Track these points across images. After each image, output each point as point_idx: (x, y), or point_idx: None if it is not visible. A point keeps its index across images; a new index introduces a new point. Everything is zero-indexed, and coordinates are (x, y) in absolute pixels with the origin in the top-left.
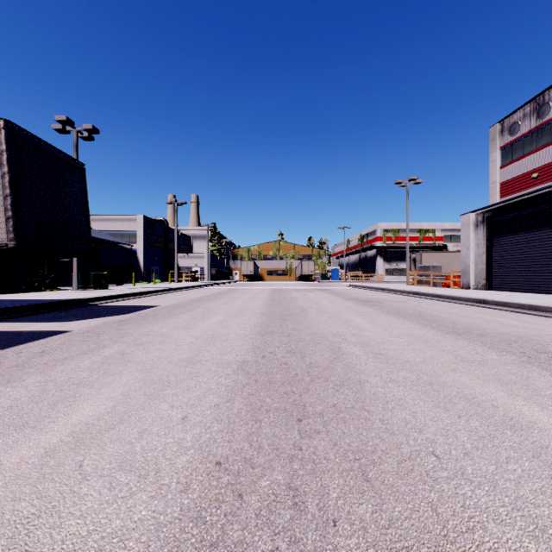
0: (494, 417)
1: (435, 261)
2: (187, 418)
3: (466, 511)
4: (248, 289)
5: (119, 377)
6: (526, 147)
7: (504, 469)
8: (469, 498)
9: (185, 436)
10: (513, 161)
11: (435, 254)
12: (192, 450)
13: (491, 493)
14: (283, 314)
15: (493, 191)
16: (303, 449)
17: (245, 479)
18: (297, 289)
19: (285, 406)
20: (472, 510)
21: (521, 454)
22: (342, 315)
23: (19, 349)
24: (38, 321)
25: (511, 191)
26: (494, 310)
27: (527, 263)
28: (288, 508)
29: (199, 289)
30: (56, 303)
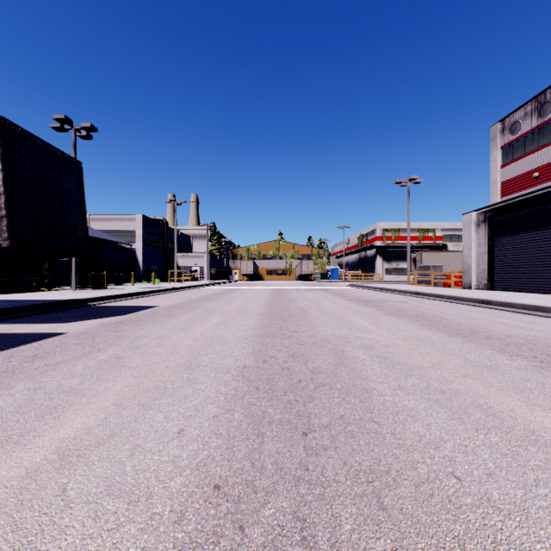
0: (514, 431)
1: (436, 261)
2: (183, 432)
3: (498, 548)
4: (248, 289)
5: (113, 384)
6: (527, 146)
7: (534, 494)
8: (500, 532)
9: (181, 454)
10: (514, 160)
11: (435, 253)
12: (188, 470)
13: (523, 525)
14: (283, 315)
15: (494, 191)
16: (309, 469)
17: (246, 506)
18: (297, 289)
19: (288, 418)
20: (505, 546)
21: (550, 475)
22: (344, 316)
23: (10, 353)
24: (33, 322)
25: (511, 190)
26: (498, 311)
27: (529, 263)
28: (296, 544)
29: (199, 289)
30: (53, 303)
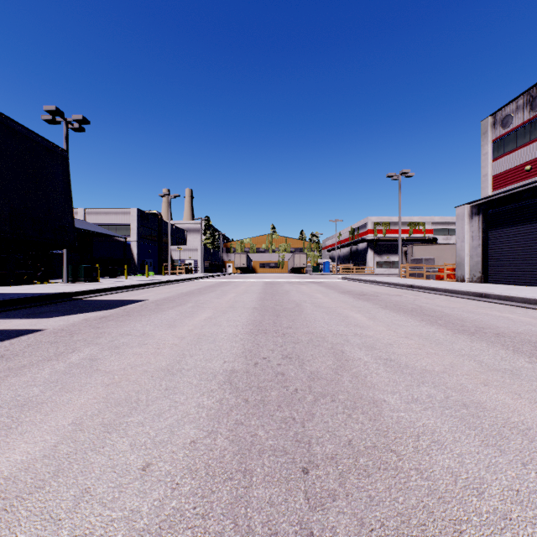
0: None
1: (427, 254)
2: (150, 468)
3: None
4: (241, 282)
5: (77, 394)
6: (519, 140)
7: None
8: None
9: (141, 506)
10: (506, 154)
11: (426, 246)
12: None
13: None
14: (276, 309)
15: (485, 184)
16: (314, 535)
17: None
18: (289, 282)
19: (283, 444)
20: None
21: None
22: (339, 310)
23: None
24: (14, 317)
25: (503, 183)
26: (498, 305)
27: (525, 256)
28: None
29: (192, 282)
30: (39, 297)
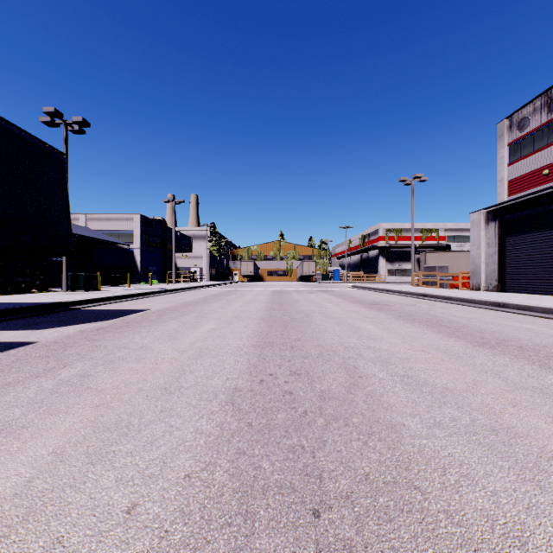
0: None
1: (440, 262)
2: (135, 510)
3: None
4: (248, 290)
5: (63, 417)
6: (536, 143)
7: None
8: None
9: None
10: (522, 158)
11: (440, 254)
12: None
13: None
14: (284, 320)
15: (501, 189)
16: None
17: None
18: (298, 290)
19: (291, 479)
20: None
21: None
22: (351, 321)
23: None
24: (6, 329)
25: (520, 188)
26: (517, 315)
27: (544, 263)
28: None
29: (197, 290)
30: (35, 307)
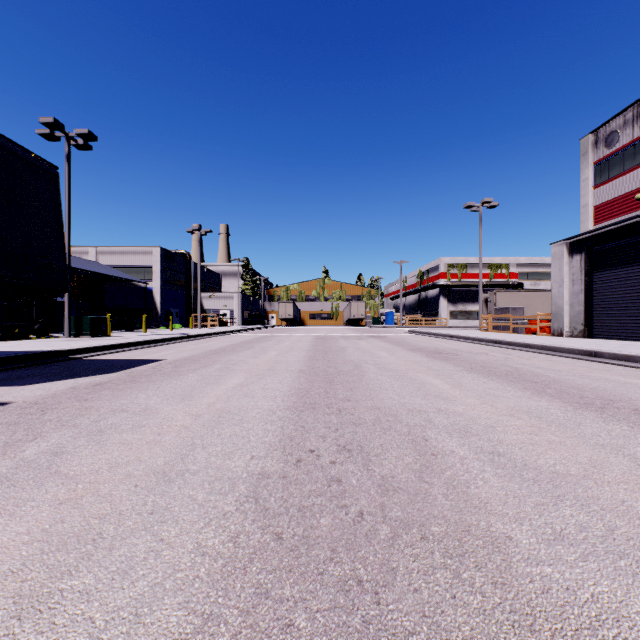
0: None
1: (513, 302)
2: None
3: None
4: (286, 336)
5: (3, 524)
6: (627, 162)
7: None
8: None
9: None
10: (611, 179)
11: (512, 293)
12: None
13: None
14: (329, 372)
15: (585, 217)
16: None
17: None
18: (345, 336)
19: None
20: None
21: None
22: (412, 374)
23: None
24: None
25: (607, 215)
26: (616, 367)
27: None
28: None
29: (225, 336)
30: (22, 356)
